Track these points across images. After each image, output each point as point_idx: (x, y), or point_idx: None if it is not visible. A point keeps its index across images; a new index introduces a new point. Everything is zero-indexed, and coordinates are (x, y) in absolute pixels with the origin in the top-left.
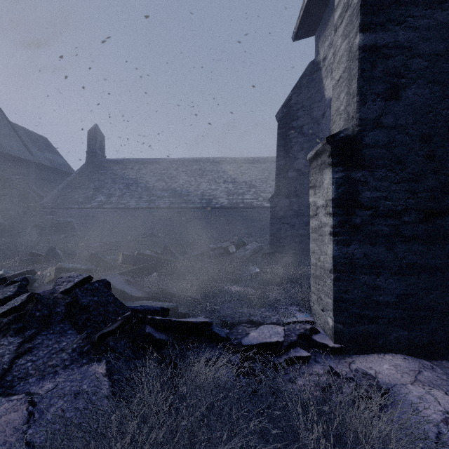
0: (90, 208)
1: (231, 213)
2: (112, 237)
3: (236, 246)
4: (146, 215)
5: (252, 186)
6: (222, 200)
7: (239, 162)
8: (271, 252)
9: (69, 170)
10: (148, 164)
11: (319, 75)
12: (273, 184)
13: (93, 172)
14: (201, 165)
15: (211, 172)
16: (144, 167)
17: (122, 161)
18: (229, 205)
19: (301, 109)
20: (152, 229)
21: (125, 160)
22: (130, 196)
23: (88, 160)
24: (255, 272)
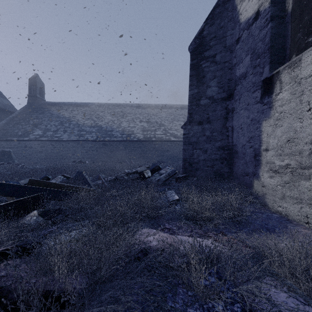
0: (28, 140)
1: (146, 145)
2: (45, 164)
3: (151, 171)
4: (76, 146)
5: (162, 125)
6: (139, 135)
7: (152, 107)
8: (185, 176)
9: (13, 110)
10: (80, 107)
11: (232, 3)
12: (178, 123)
13: (33, 111)
14: (123, 109)
15: (130, 114)
16: (77, 109)
17: (58, 104)
18: (144, 139)
19: (213, 39)
20: (82, 158)
21: (61, 103)
22: (63, 131)
23: (29, 102)
24: (173, 199)
